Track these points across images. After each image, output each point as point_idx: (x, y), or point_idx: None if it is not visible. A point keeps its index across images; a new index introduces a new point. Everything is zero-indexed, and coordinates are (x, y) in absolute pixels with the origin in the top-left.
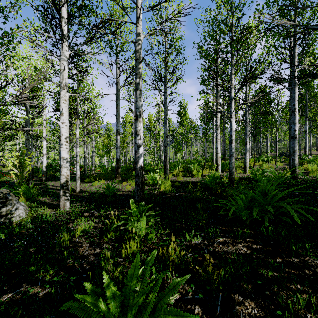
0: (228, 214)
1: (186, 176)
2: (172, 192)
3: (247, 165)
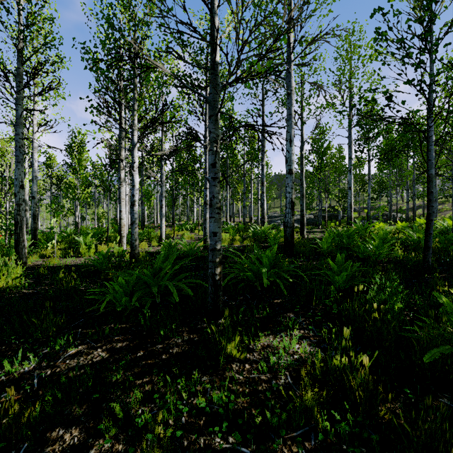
0: (100, 309)
1: (68, 256)
2: (22, 287)
3: (163, 235)
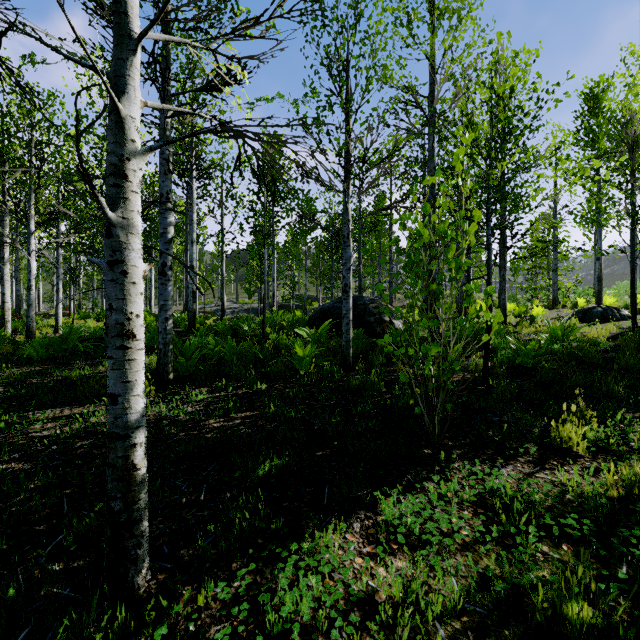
0: (25, 356)
1: None
2: None
3: (60, 322)
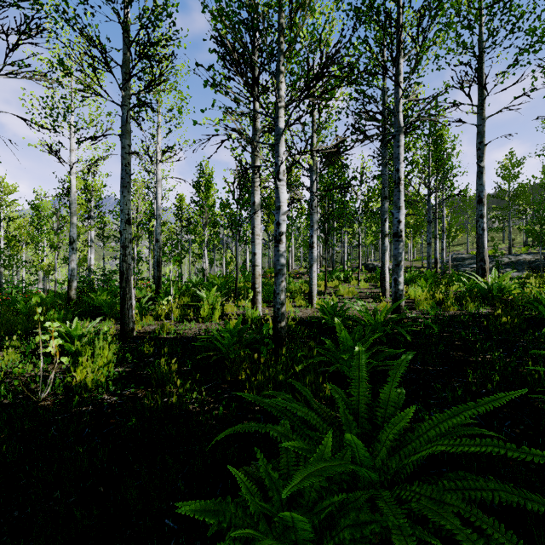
0: None
1: (187, 319)
2: (108, 385)
3: (314, 291)
